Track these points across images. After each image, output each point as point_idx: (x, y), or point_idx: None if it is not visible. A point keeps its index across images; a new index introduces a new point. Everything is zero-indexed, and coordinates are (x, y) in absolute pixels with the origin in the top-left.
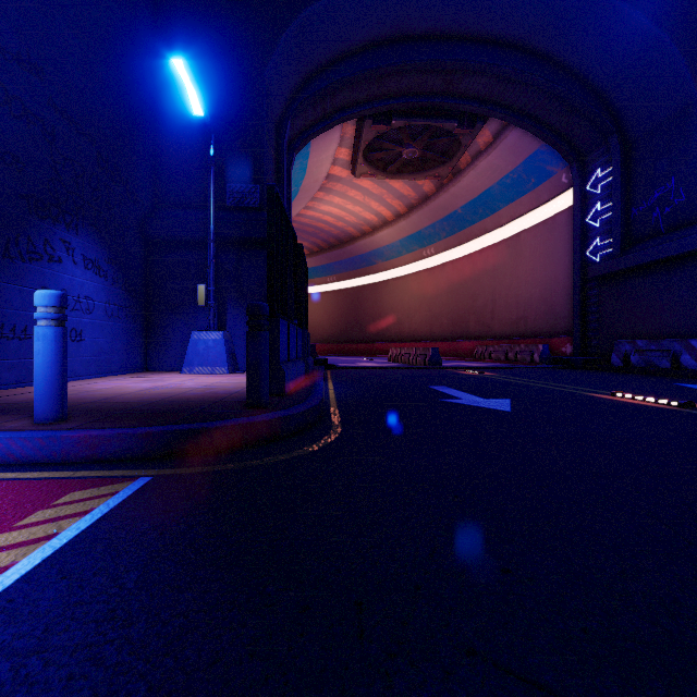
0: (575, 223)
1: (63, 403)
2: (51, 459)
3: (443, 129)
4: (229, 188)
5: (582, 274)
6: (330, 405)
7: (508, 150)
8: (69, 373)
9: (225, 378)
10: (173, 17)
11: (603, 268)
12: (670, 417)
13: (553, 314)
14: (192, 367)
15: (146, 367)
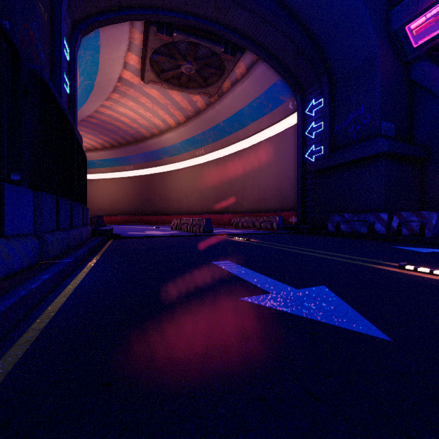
0: (298, 135)
1: None
2: None
3: (213, 54)
4: None
5: (302, 170)
6: None
7: (256, 81)
8: None
9: None
10: None
11: (319, 165)
12: None
13: (283, 196)
14: None
15: None
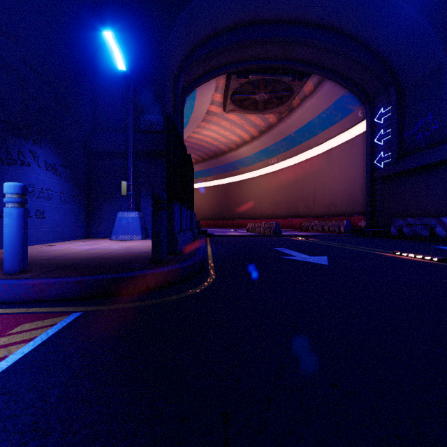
0: (367, 143)
1: (24, 260)
2: (13, 299)
3: (282, 81)
4: (142, 118)
5: (371, 175)
6: (208, 261)
7: (324, 95)
8: (35, 239)
9: (140, 242)
10: (106, 6)
11: (385, 171)
12: (433, 268)
13: (353, 201)
14: (118, 235)
15: (88, 235)
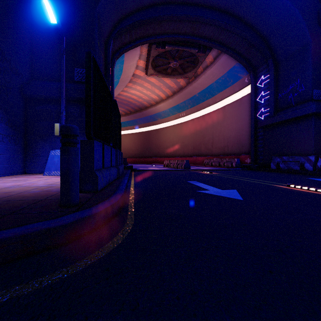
0: (252, 101)
1: None
2: None
3: (190, 53)
4: (76, 71)
5: (255, 125)
6: (129, 197)
7: (220, 66)
8: None
9: None
10: None
11: (266, 122)
12: None
13: (241, 144)
14: (50, 171)
15: (25, 171)
